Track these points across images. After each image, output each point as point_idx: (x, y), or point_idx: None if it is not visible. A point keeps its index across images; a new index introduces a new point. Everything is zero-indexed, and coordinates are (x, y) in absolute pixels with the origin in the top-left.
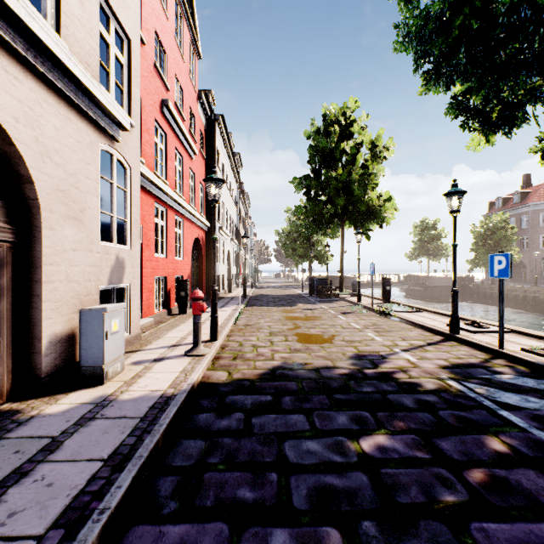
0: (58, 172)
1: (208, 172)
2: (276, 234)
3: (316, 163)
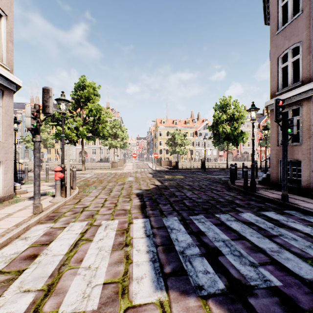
0: (250, 152)
1: None
2: None
3: None
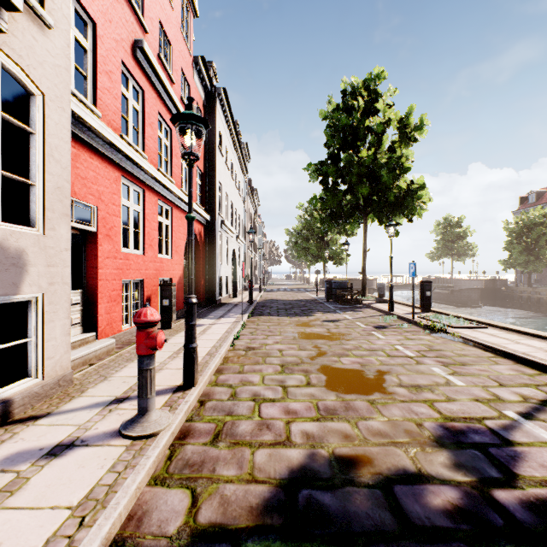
0: None
1: (208, 155)
2: (287, 233)
3: (335, 146)
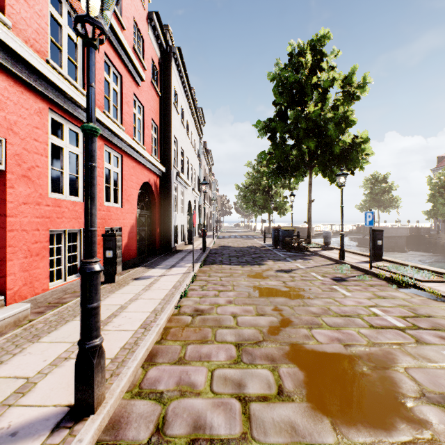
0: None
1: (163, 111)
2: (236, 188)
3: (283, 103)
